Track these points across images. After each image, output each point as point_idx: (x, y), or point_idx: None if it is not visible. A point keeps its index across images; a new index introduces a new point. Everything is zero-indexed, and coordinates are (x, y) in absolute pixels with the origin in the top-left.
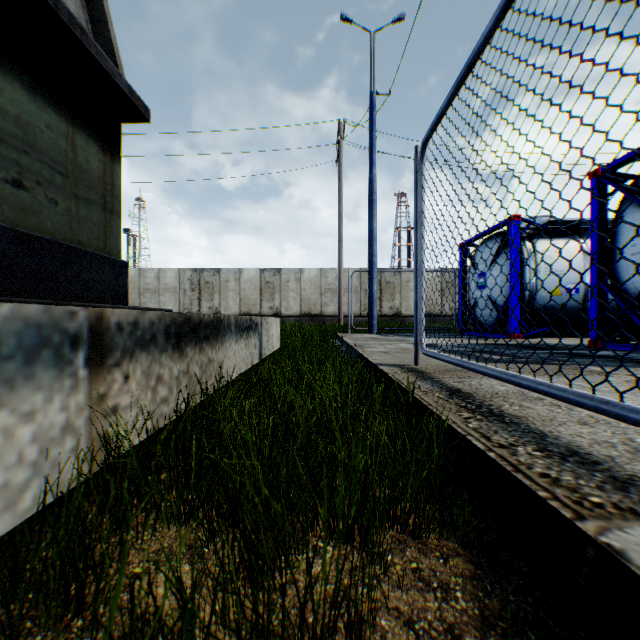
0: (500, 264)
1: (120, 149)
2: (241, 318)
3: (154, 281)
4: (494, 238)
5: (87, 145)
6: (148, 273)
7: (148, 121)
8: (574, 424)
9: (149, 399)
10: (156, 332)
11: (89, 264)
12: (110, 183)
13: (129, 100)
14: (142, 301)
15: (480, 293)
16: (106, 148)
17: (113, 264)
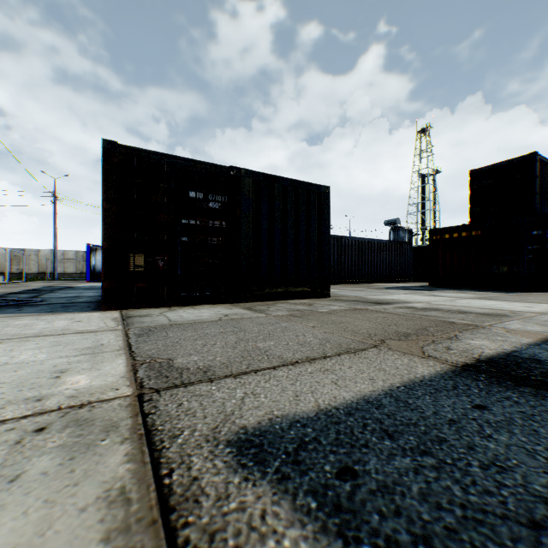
0: None
1: None
2: None
3: None
4: None
5: None
6: None
7: None
8: (21, 284)
9: None
10: None
11: None
12: None
13: None
14: None
15: None
16: None
17: None
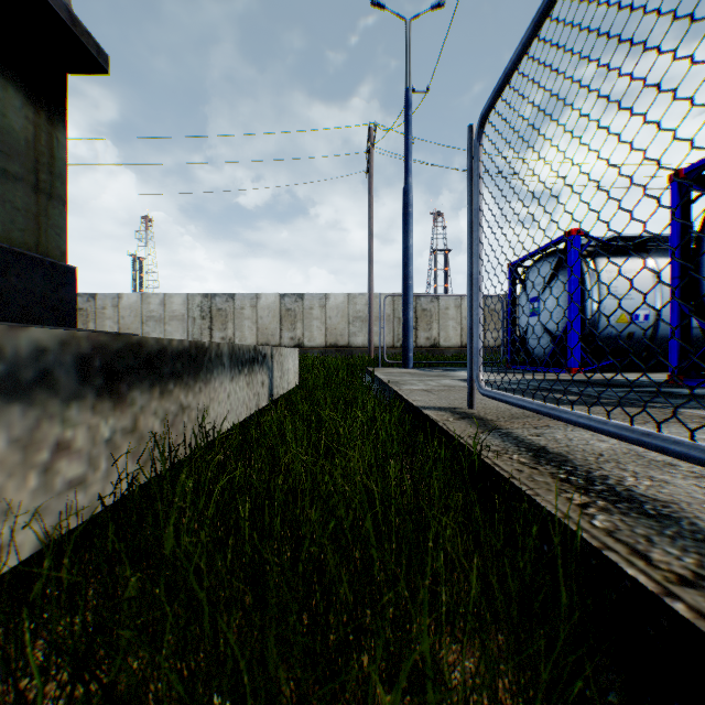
0: (556, 287)
1: (65, 109)
2: (240, 347)
3: (159, 308)
4: (549, 257)
5: (3, 91)
6: (152, 299)
7: (104, 70)
8: None
9: (33, 488)
10: (54, 366)
11: (3, 265)
12: (47, 154)
13: (69, 31)
14: (145, 331)
15: (532, 321)
16: (40, 103)
17: (49, 269)
